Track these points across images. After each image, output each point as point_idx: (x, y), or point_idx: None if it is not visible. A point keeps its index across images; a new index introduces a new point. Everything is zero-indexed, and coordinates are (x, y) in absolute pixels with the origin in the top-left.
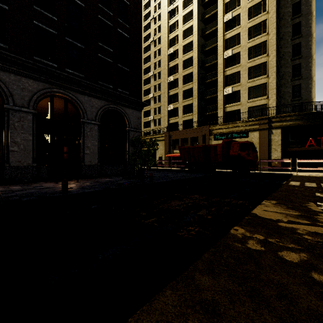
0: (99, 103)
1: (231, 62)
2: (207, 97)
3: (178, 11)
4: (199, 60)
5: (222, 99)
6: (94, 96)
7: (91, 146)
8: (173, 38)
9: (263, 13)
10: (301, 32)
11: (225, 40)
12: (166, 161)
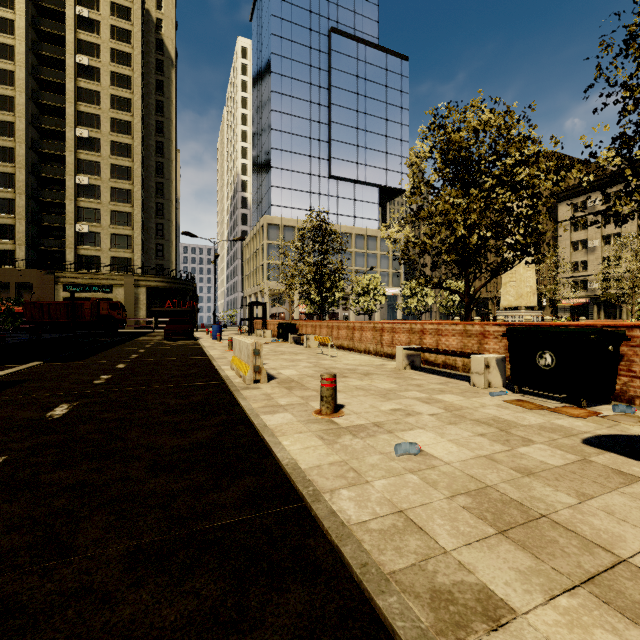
0: None
1: (88, 193)
2: (45, 223)
3: None
4: (28, 160)
5: (74, 236)
6: None
7: None
8: None
9: (129, 159)
10: (164, 194)
11: (78, 158)
12: None
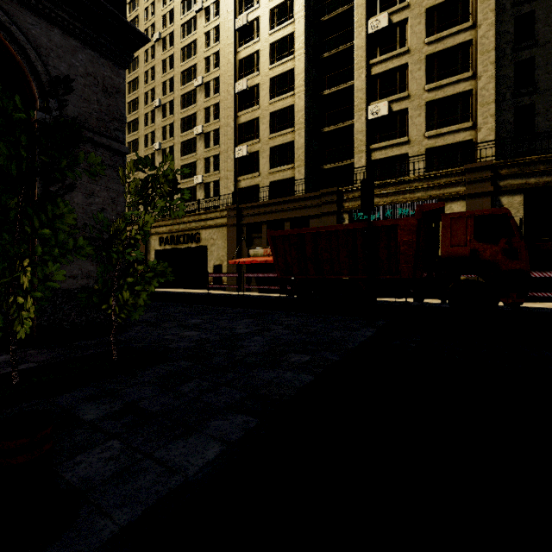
0: None
1: (386, 45)
2: (327, 128)
3: None
4: (308, 43)
5: (365, 129)
6: None
7: None
8: None
9: None
10: None
11: None
12: (232, 275)
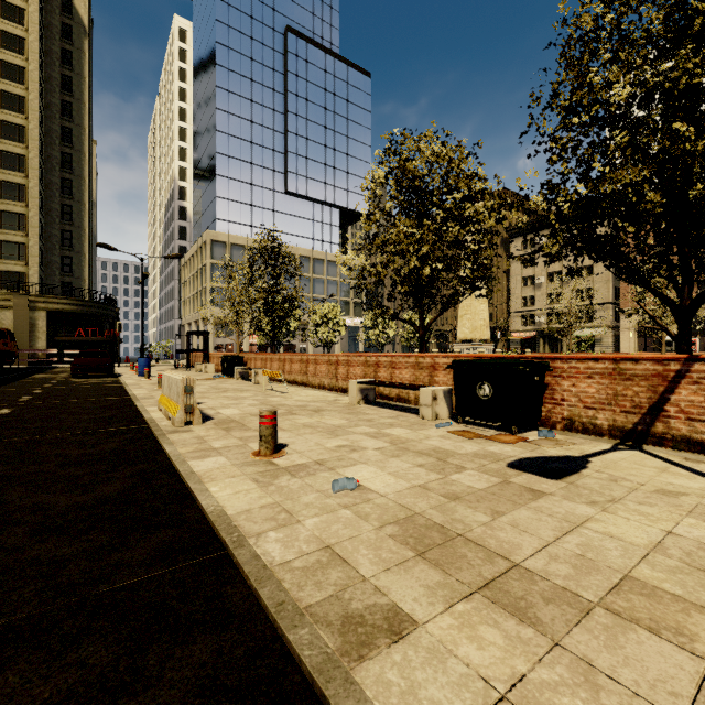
0: None
1: None
2: None
3: None
4: None
5: None
6: None
7: None
8: None
9: (21, 145)
10: (73, 193)
11: None
12: None
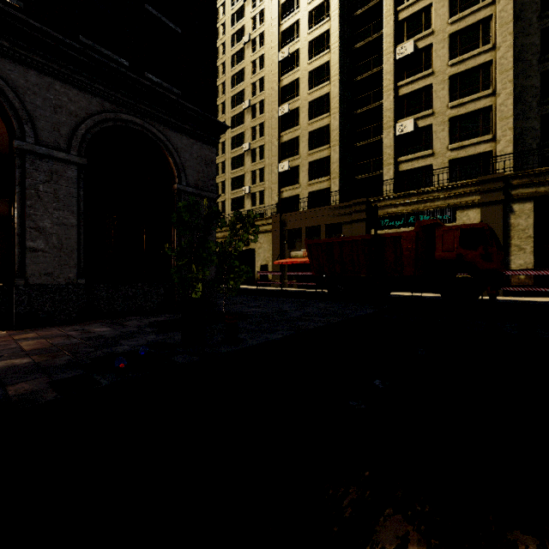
0: (83, 101)
1: (412, 68)
2: (359, 143)
3: None
4: (343, 68)
5: (393, 144)
6: (62, 77)
7: (51, 226)
8: (290, 28)
9: None
10: None
11: (398, 22)
12: (276, 273)
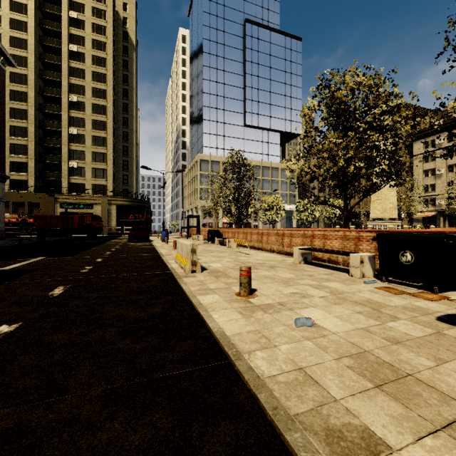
0: None
1: (77, 140)
2: (48, 161)
3: (1, 41)
4: (37, 118)
5: (67, 170)
6: None
7: None
8: None
9: (104, 116)
10: (128, 139)
11: (70, 116)
12: None
